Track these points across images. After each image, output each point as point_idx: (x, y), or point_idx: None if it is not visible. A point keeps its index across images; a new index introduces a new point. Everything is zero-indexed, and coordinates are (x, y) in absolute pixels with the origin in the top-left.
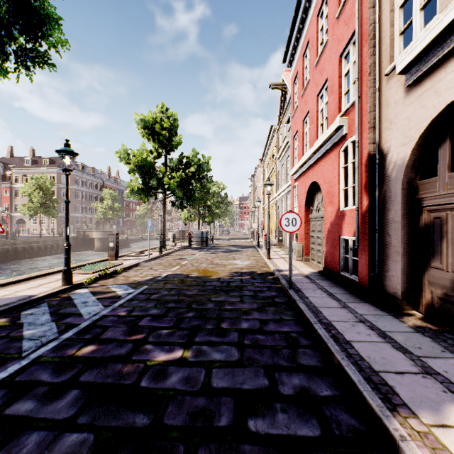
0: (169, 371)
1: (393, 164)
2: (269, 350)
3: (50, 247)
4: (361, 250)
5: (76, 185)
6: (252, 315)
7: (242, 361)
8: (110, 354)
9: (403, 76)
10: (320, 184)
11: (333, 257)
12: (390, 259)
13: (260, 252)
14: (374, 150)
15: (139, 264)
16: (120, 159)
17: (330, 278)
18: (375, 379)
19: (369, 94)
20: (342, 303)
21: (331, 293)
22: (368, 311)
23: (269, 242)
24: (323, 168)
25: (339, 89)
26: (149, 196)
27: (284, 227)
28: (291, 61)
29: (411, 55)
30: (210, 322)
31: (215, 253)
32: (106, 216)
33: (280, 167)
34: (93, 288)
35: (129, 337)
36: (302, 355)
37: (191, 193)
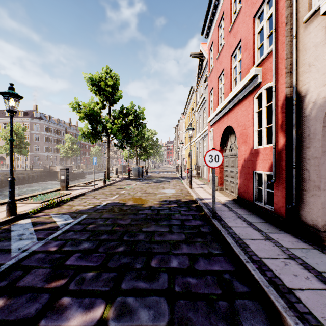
0: None
1: (312, 104)
2: (204, 302)
3: (23, 178)
4: (277, 184)
5: (44, 131)
6: (181, 249)
7: (174, 324)
8: (15, 315)
9: (325, 18)
10: (234, 128)
11: (246, 188)
12: (309, 193)
13: (183, 182)
14: (291, 93)
15: (85, 193)
16: (73, 109)
17: (245, 206)
18: None
19: (285, 42)
20: (264, 234)
21: (250, 222)
22: (292, 243)
23: (191, 175)
24: (237, 114)
25: (253, 45)
26: (97, 139)
27: (208, 163)
28: (208, 33)
29: None
30: (139, 259)
31: (148, 183)
32: (67, 154)
33: (198, 117)
34: (37, 218)
35: (48, 284)
36: (242, 310)
37: (129, 136)
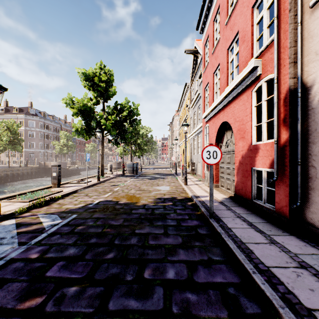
0: None
1: None
2: None
3: (17, 175)
4: (279, 182)
5: (39, 128)
6: (177, 255)
7: None
8: None
9: None
10: (231, 123)
11: (244, 185)
12: (316, 192)
13: (178, 179)
14: (295, 85)
15: (77, 191)
16: (66, 105)
17: (243, 204)
18: None
19: (289, 30)
20: (267, 237)
21: (251, 222)
22: (299, 248)
23: (186, 172)
24: (234, 109)
25: (251, 36)
26: (90, 135)
27: (206, 159)
28: (203, 28)
29: None
30: (130, 268)
31: (142, 180)
32: (62, 151)
33: (192, 114)
34: (22, 218)
35: (21, 303)
36: None
37: (124, 133)
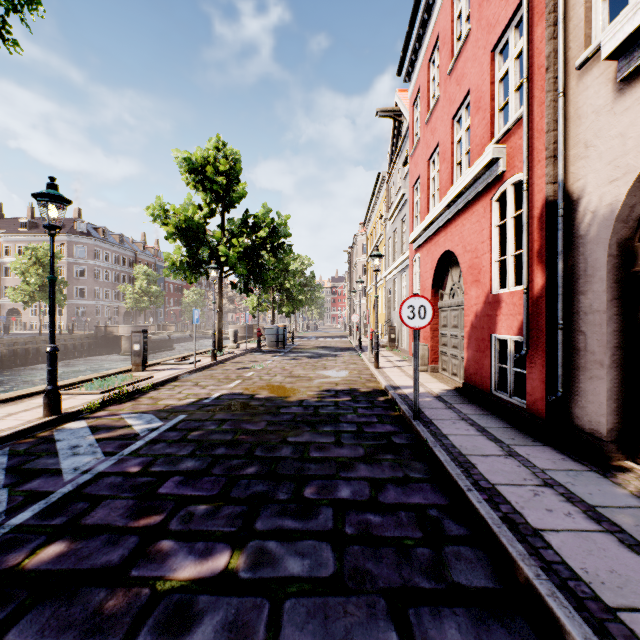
0: (198, 607)
1: (591, 216)
2: (392, 548)
3: None
4: (531, 358)
5: (95, 259)
6: (356, 470)
7: (343, 578)
8: (89, 563)
9: (612, 64)
10: (458, 254)
11: (479, 367)
12: (585, 373)
13: (363, 357)
14: (555, 194)
15: (178, 377)
16: (154, 218)
17: (476, 400)
18: (616, 631)
19: (546, 103)
20: (505, 448)
21: (483, 427)
22: (552, 462)
23: (377, 344)
24: (463, 229)
25: (490, 102)
26: (198, 275)
27: (407, 320)
28: (410, 72)
29: (635, 20)
30: (284, 486)
31: (296, 359)
32: (139, 304)
33: (392, 232)
34: (97, 419)
35: (134, 521)
36: (454, 560)
37: (260, 269)
